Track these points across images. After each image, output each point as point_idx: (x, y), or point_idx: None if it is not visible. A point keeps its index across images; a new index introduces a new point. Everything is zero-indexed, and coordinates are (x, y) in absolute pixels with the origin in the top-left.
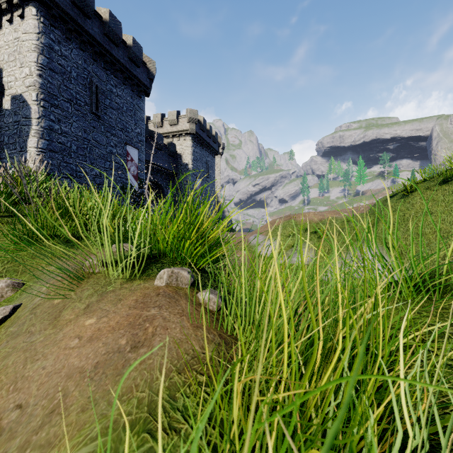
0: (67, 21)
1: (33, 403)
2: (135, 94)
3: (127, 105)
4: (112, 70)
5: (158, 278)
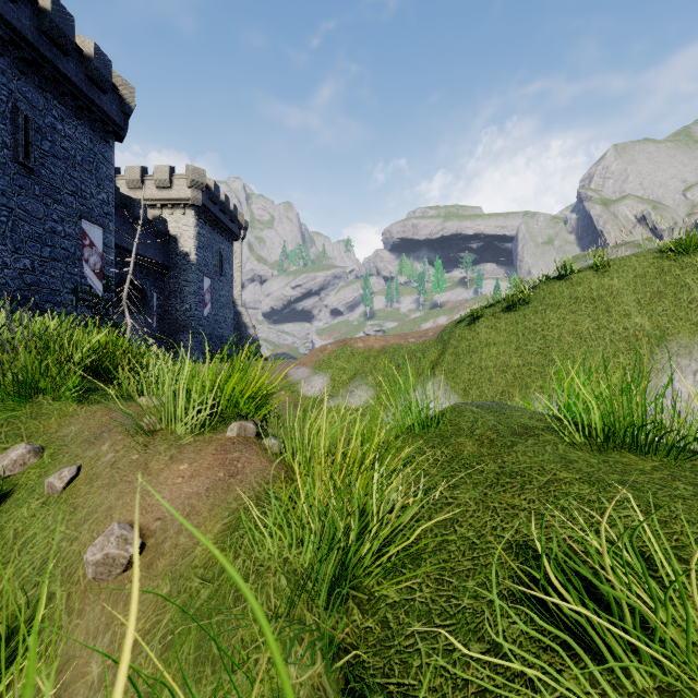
0: None
1: (169, 515)
2: (98, 136)
3: (82, 152)
4: (55, 92)
5: (229, 430)
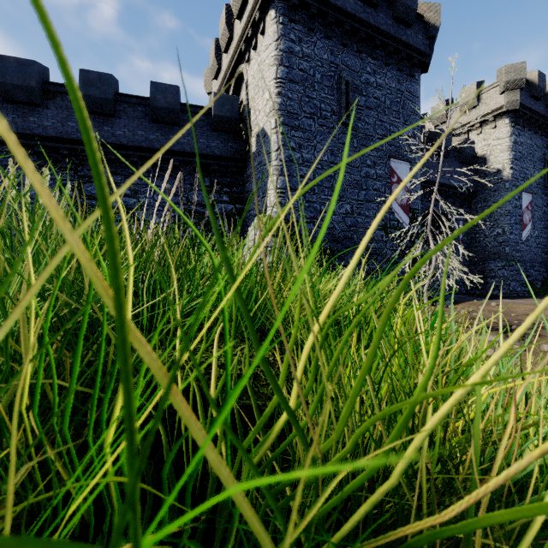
0: (309, 5)
1: None
2: (404, 74)
3: (390, 96)
4: (368, 50)
5: None
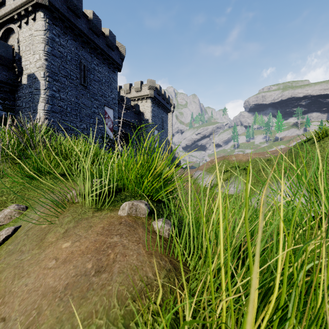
0: (64, 21)
1: (14, 317)
2: (111, 70)
3: (105, 78)
4: (95, 54)
5: (121, 209)
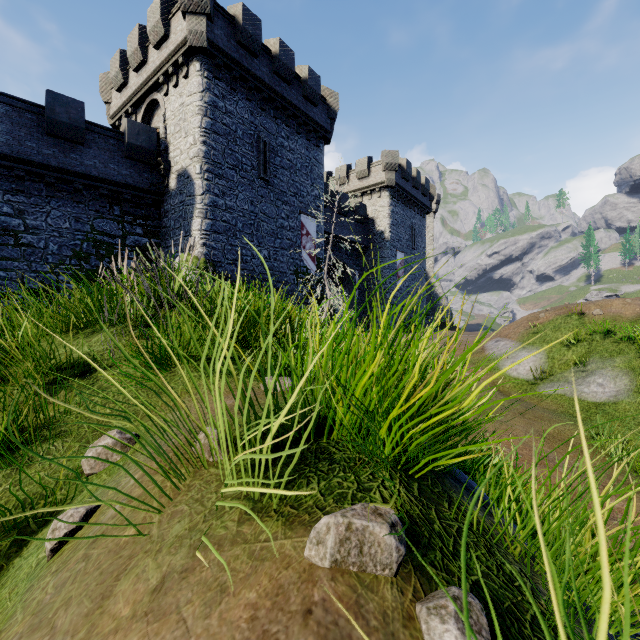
0: (232, 68)
1: None
2: (312, 144)
3: (301, 160)
4: (283, 118)
5: (312, 540)
